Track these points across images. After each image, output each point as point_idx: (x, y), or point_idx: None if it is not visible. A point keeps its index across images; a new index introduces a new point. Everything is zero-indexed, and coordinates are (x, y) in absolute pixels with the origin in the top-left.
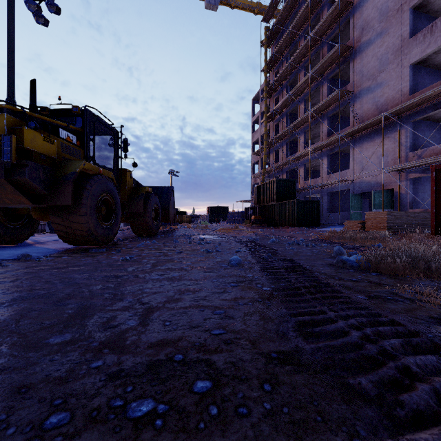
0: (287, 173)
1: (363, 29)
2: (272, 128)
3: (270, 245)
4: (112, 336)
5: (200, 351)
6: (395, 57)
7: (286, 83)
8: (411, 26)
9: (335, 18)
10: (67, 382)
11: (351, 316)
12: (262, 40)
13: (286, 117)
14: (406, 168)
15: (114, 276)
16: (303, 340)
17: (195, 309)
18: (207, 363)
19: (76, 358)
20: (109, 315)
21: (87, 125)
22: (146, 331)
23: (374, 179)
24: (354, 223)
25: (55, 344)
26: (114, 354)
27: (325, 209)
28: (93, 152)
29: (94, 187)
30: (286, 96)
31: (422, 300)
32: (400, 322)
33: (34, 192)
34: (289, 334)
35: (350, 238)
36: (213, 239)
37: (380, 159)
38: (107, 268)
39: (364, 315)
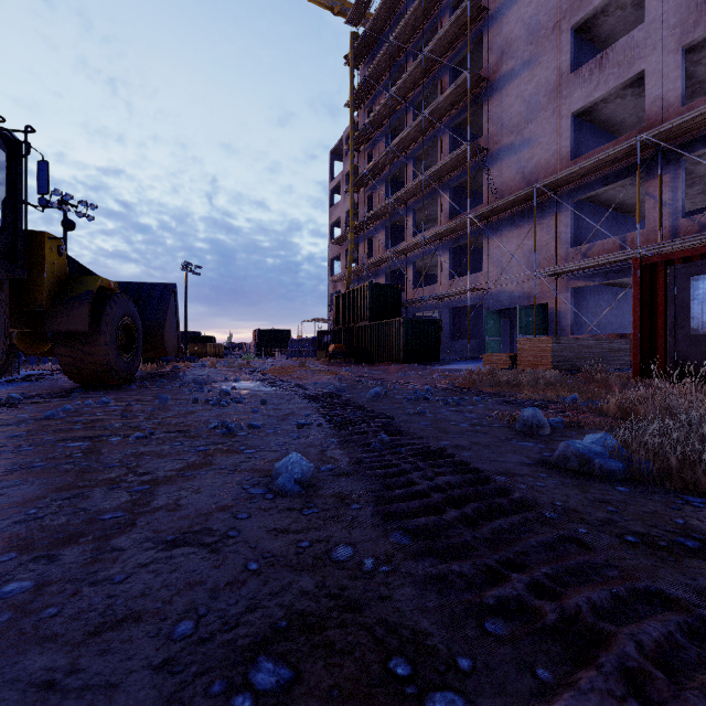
0: (387, 275)
1: (503, 52)
2: (362, 201)
3: (373, 403)
4: None
5: None
6: (550, 101)
7: (386, 129)
8: (571, 55)
9: (461, 30)
10: None
11: None
12: (347, 55)
13: (386, 185)
14: (567, 272)
15: None
16: None
17: None
18: None
19: None
20: None
21: None
22: None
23: (519, 288)
24: (499, 357)
25: None
26: None
27: (446, 334)
28: None
29: None
30: (385, 150)
31: None
32: None
33: None
34: None
35: (509, 384)
36: (254, 390)
37: (528, 257)
38: None
39: None
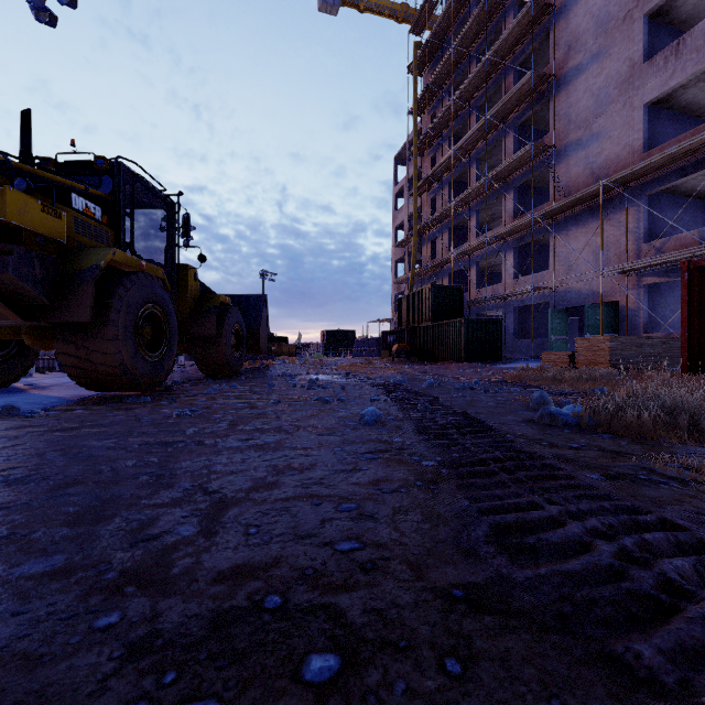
0: (450, 276)
1: (570, 47)
2: (426, 204)
3: (426, 390)
4: (146, 558)
5: (316, 588)
6: (621, 93)
7: (449, 132)
8: (645, 44)
9: (525, 29)
10: (39, 664)
11: (586, 512)
12: (410, 64)
13: (449, 187)
14: (638, 268)
15: (160, 443)
16: (509, 562)
17: (304, 501)
18: (328, 613)
19: (67, 608)
20: (144, 515)
21: (120, 190)
22: (212, 547)
23: (587, 286)
24: (558, 355)
25: (30, 578)
26: (146, 597)
27: (510, 333)
28: (131, 235)
29: (130, 292)
30: (448, 154)
31: (699, 480)
32: (677, 522)
33: (24, 300)
34: (482, 549)
35: (554, 379)
36: (333, 381)
37: (597, 254)
38: (151, 429)
39: (608, 511)
